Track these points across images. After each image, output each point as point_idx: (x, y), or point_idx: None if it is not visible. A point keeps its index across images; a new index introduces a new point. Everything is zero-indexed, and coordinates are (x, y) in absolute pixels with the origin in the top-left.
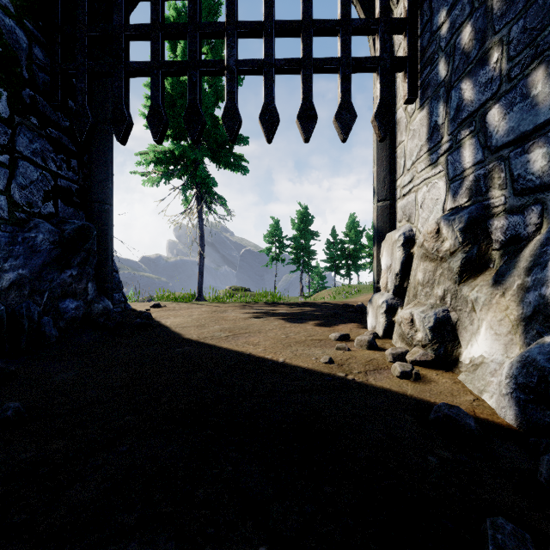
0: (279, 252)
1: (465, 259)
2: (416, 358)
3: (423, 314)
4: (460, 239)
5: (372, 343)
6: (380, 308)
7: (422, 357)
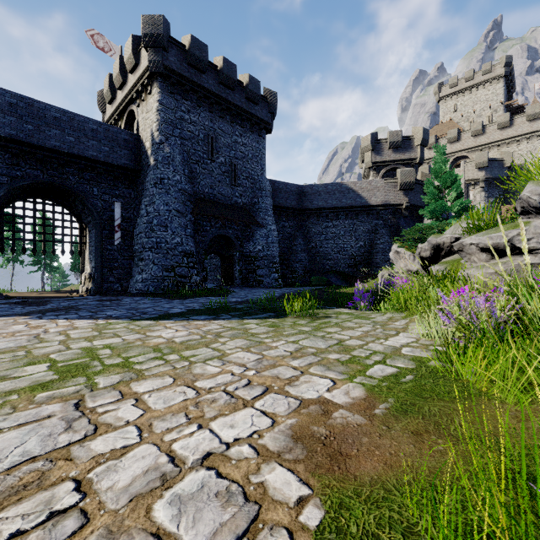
0: (17, 254)
1: (90, 280)
2: (84, 294)
3: (85, 287)
4: (89, 277)
5: (77, 293)
6: (81, 288)
7: (84, 293)
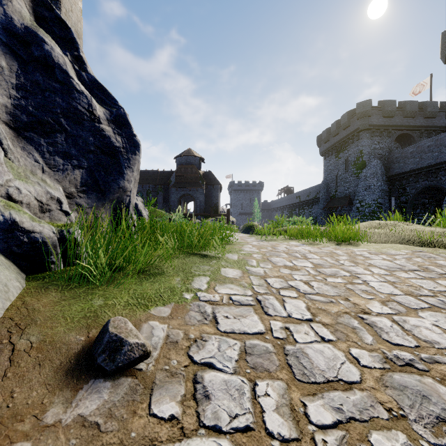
0: None
1: None
2: None
3: None
4: None
5: None
6: None
7: None
